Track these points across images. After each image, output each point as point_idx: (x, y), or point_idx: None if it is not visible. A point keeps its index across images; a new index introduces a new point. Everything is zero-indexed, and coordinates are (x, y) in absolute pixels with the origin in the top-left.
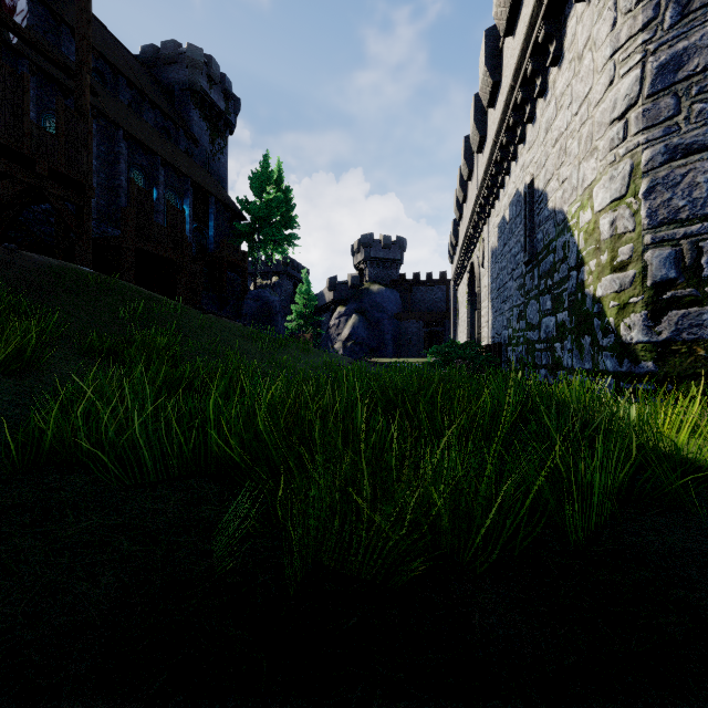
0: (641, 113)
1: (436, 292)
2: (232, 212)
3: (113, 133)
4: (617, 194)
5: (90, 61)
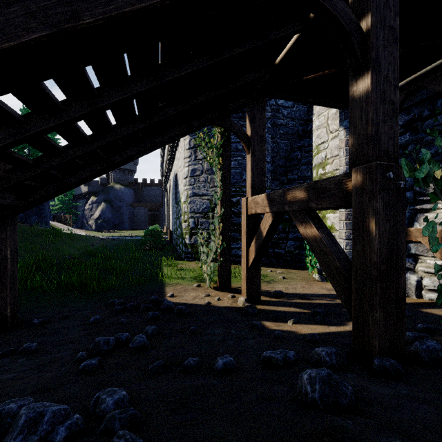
0: (188, 180)
1: (156, 191)
2: None
3: None
4: (185, 200)
5: None
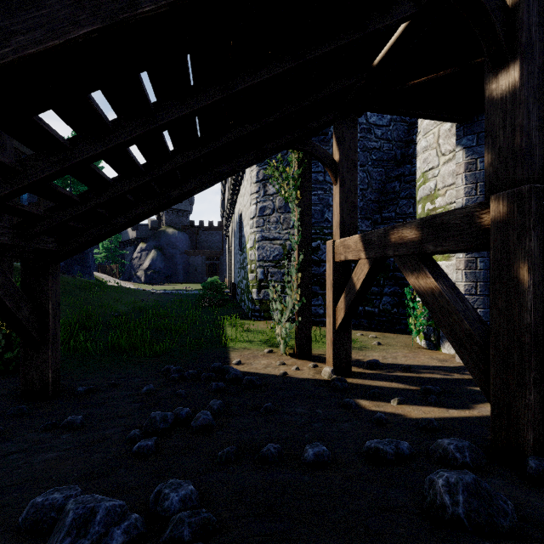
0: (256, 221)
1: (215, 235)
2: None
3: None
4: (252, 245)
5: None
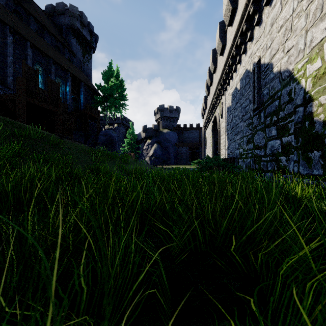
0: None
1: (194, 133)
2: (93, 91)
3: (24, 43)
4: None
5: None
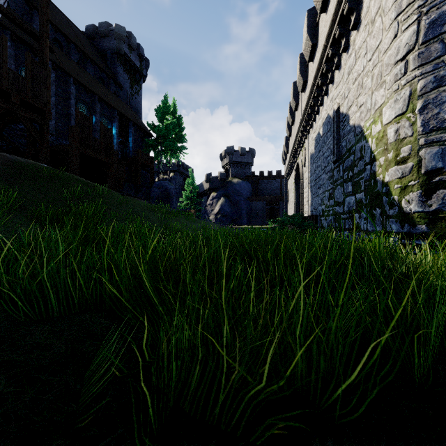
0: (417, 55)
1: (274, 183)
2: (144, 132)
3: (66, 80)
4: (400, 111)
5: (48, 30)
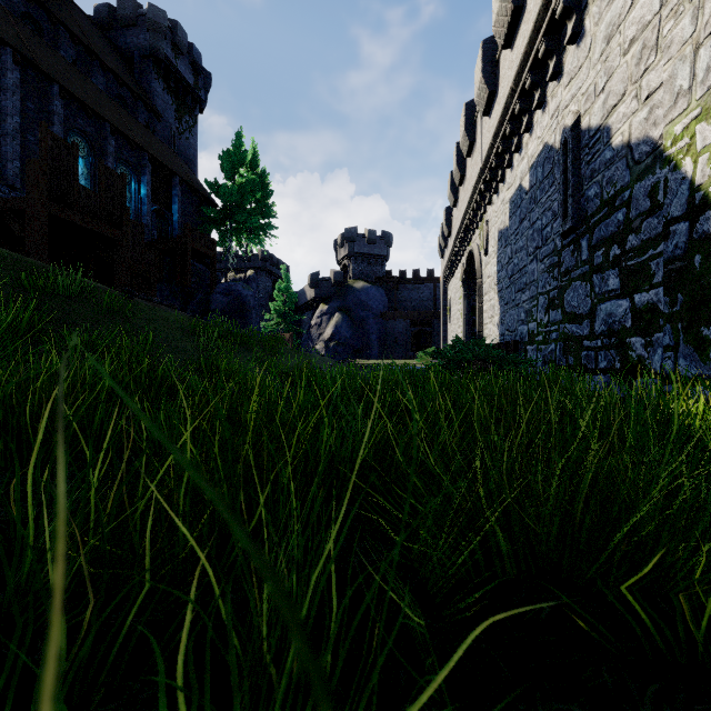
0: None
1: (423, 290)
2: (200, 196)
3: (45, 88)
4: None
5: None
